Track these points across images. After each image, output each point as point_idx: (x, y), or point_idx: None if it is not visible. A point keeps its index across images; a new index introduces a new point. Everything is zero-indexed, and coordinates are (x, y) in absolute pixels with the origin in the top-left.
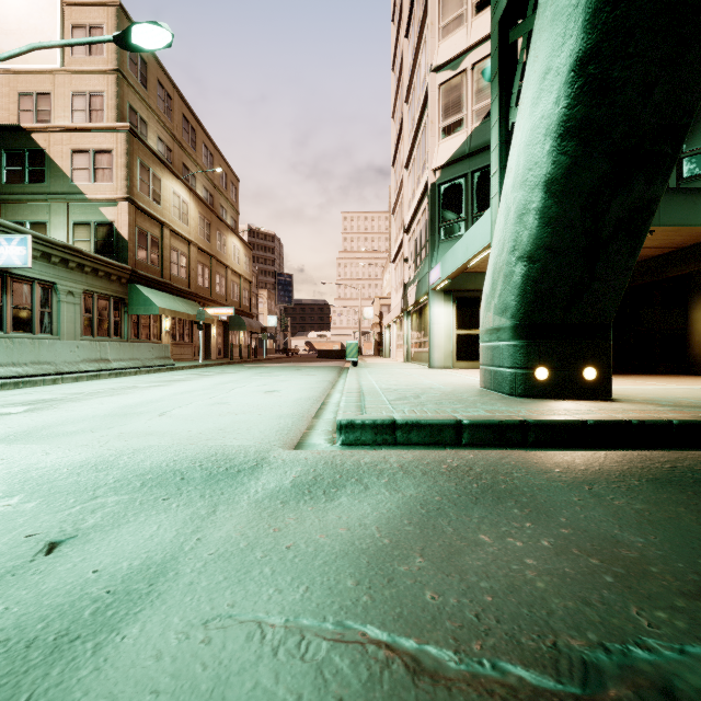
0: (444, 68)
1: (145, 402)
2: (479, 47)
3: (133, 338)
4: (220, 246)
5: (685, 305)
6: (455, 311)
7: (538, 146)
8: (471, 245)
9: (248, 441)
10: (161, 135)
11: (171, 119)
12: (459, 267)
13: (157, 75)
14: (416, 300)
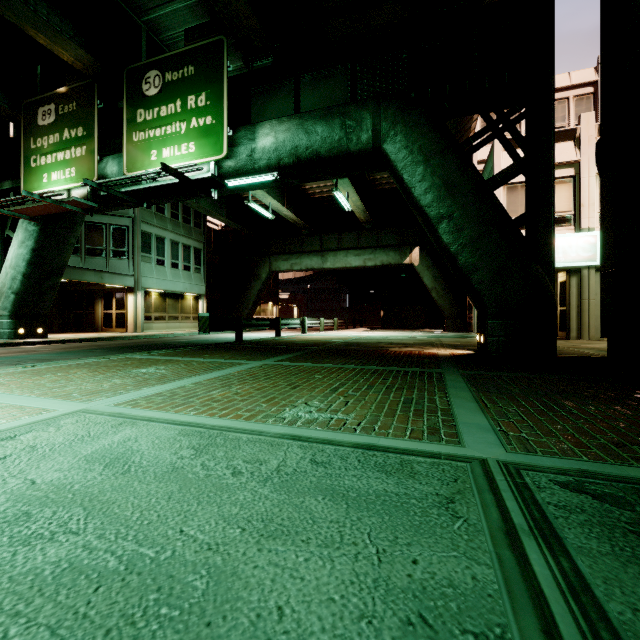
0: None
1: None
2: None
3: None
4: None
5: (94, 302)
6: None
7: (21, 261)
8: None
9: None
10: None
11: None
12: None
13: None
14: None
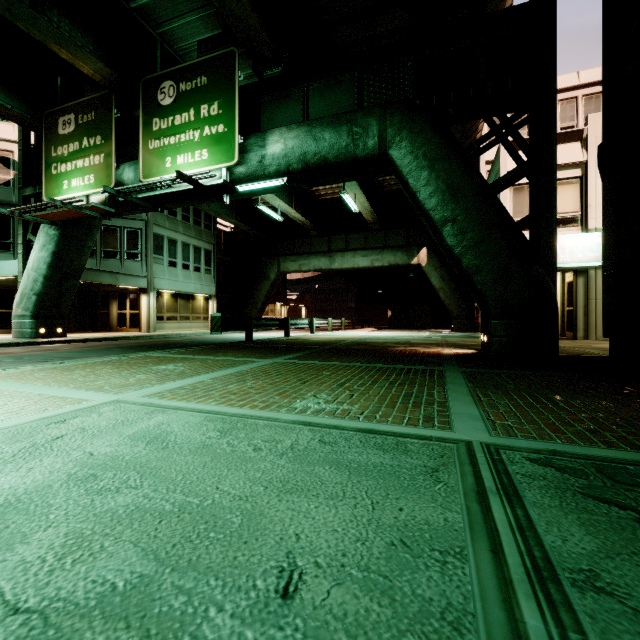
0: None
1: None
2: None
3: None
4: None
5: (109, 303)
6: None
7: (42, 264)
8: (0, 271)
9: None
10: None
11: None
12: None
13: None
14: None
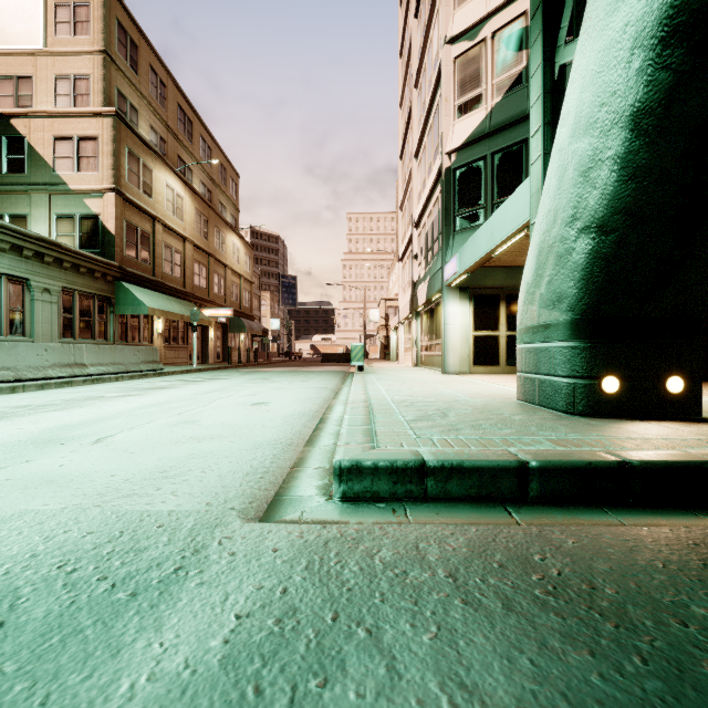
0: (460, 39)
1: (92, 420)
2: (500, 13)
3: (120, 341)
4: (219, 245)
5: None
6: (471, 310)
7: (618, 67)
8: (498, 230)
9: (190, 500)
10: (154, 124)
11: (165, 108)
12: (481, 258)
13: (149, 59)
14: (428, 299)
